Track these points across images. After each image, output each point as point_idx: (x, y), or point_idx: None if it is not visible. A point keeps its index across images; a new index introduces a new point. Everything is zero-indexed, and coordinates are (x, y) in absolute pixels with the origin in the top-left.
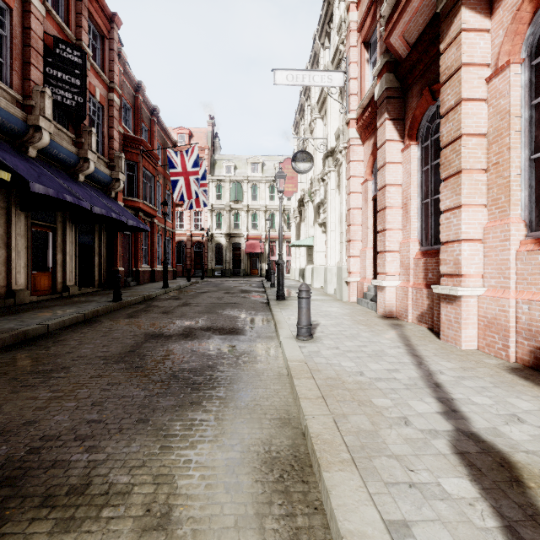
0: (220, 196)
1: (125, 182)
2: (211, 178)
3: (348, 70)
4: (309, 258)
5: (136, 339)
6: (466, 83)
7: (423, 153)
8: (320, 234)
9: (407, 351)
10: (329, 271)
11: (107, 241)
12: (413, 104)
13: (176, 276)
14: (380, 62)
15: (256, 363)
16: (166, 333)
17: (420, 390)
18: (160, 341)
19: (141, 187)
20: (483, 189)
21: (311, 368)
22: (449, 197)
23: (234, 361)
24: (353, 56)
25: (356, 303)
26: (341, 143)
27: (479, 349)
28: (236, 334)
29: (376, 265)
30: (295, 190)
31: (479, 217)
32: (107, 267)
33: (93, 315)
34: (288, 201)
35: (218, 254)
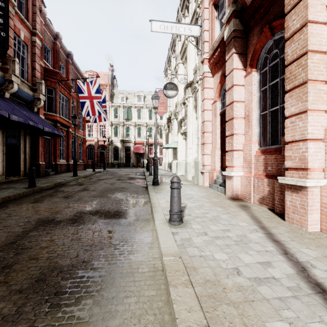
0: (117, 116)
1: (46, 102)
2: (111, 104)
3: (203, 24)
4: (174, 156)
5: (25, 226)
6: (311, 8)
7: (261, 77)
8: (182, 140)
9: (265, 235)
10: (188, 164)
11: (31, 143)
12: (254, 41)
13: (88, 167)
14: (229, 11)
15: (132, 253)
16: (57, 219)
17: (310, 298)
18: (48, 228)
19: (58, 106)
20: (324, 97)
21: (186, 264)
22: (294, 104)
23: (110, 252)
24: (206, 14)
25: (208, 187)
26: (197, 75)
27: (322, 231)
28: (119, 217)
29: (223, 160)
30: (165, 111)
31: (321, 120)
32: (31, 162)
33: (4, 201)
34: (160, 120)
35: (116, 153)
